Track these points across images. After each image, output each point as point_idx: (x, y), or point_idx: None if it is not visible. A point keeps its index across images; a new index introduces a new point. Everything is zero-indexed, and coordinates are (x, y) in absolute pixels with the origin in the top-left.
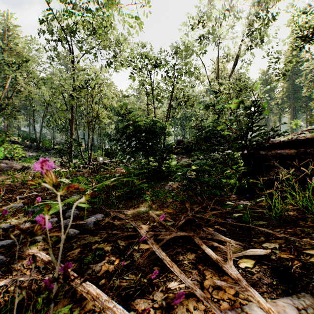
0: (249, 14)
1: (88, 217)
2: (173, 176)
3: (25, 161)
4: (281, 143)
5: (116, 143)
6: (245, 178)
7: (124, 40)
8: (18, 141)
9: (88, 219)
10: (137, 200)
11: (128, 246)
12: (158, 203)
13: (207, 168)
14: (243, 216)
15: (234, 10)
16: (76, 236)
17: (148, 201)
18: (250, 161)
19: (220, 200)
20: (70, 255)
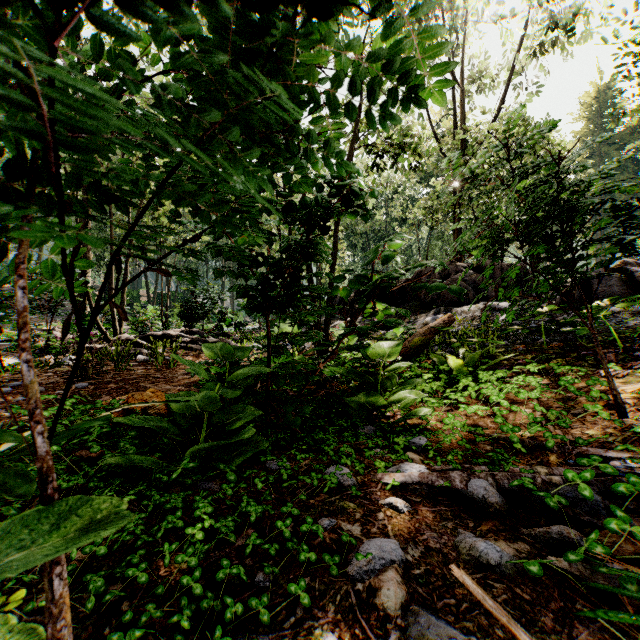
0: None
1: None
2: None
3: None
4: None
5: None
6: None
7: None
8: None
9: None
10: None
11: None
12: None
13: None
14: None
15: None
16: None
17: None
18: None
19: None
20: None
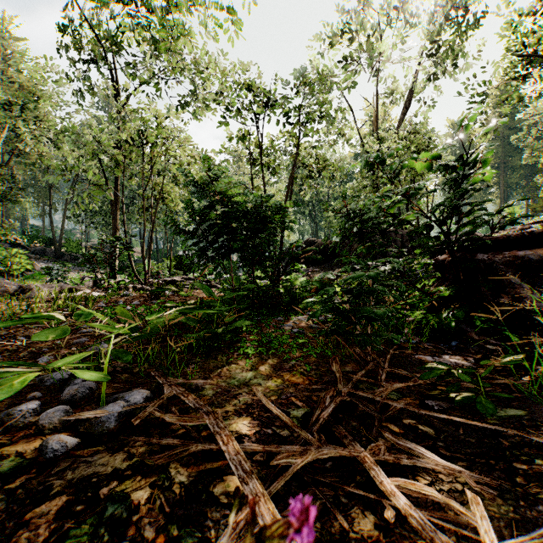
0: (433, 18)
1: (114, 397)
2: (299, 305)
3: (33, 278)
4: (524, 237)
5: (186, 239)
6: (447, 309)
7: (210, 62)
8: (21, 243)
9: (105, 407)
10: (228, 355)
11: (195, 485)
12: (272, 361)
13: (378, 287)
14: (477, 401)
15: (406, 8)
16: (71, 452)
17: (250, 356)
18: (458, 274)
19: (399, 354)
20: (32, 520)
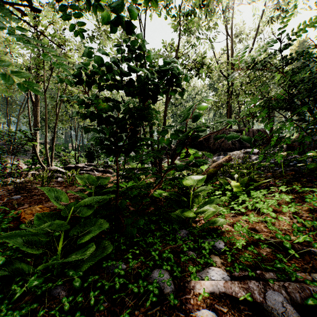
0: None
1: None
2: None
3: None
4: None
5: None
6: None
7: None
8: None
9: None
10: None
11: None
12: None
13: None
14: None
15: None
16: None
17: None
18: None
19: None
20: None
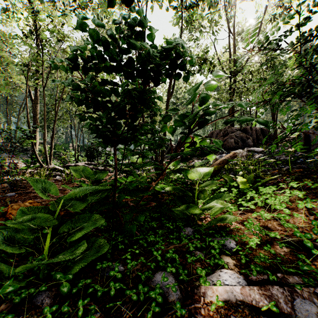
0: None
1: None
2: None
3: None
4: None
5: None
6: None
7: None
8: None
9: None
10: None
11: None
12: None
13: None
14: None
15: None
16: None
17: None
18: None
19: None
20: None
